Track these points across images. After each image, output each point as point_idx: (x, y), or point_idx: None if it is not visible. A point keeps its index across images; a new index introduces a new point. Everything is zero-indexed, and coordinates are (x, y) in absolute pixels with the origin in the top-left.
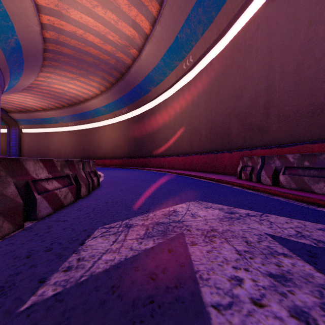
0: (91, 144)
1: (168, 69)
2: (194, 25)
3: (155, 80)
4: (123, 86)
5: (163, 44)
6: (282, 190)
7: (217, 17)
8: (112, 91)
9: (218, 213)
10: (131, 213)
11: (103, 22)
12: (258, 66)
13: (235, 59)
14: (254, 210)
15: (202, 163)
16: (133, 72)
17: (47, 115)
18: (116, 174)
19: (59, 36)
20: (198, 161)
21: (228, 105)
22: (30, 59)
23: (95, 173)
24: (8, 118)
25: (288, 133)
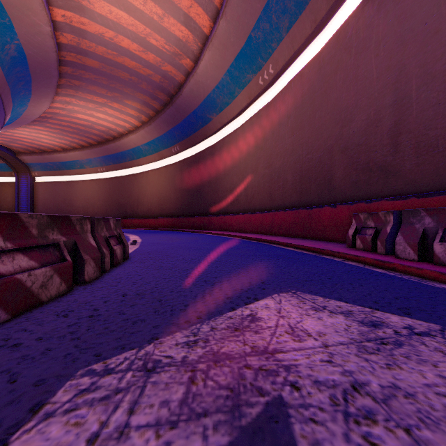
0: (129, 197)
1: (236, 86)
2: (276, 16)
3: (218, 105)
4: (172, 113)
5: (230, 49)
6: (444, 270)
7: (312, 0)
8: (157, 122)
9: (344, 324)
10: (165, 323)
11: (143, 18)
12: (379, 70)
13: (341, 63)
14: (417, 318)
15: (289, 223)
16: (187, 93)
17: (69, 157)
18: (160, 239)
19: (80, 41)
20: (281, 220)
21: (329, 135)
22: (40, 75)
23: (119, 239)
24: (17, 162)
25: (435, 173)
